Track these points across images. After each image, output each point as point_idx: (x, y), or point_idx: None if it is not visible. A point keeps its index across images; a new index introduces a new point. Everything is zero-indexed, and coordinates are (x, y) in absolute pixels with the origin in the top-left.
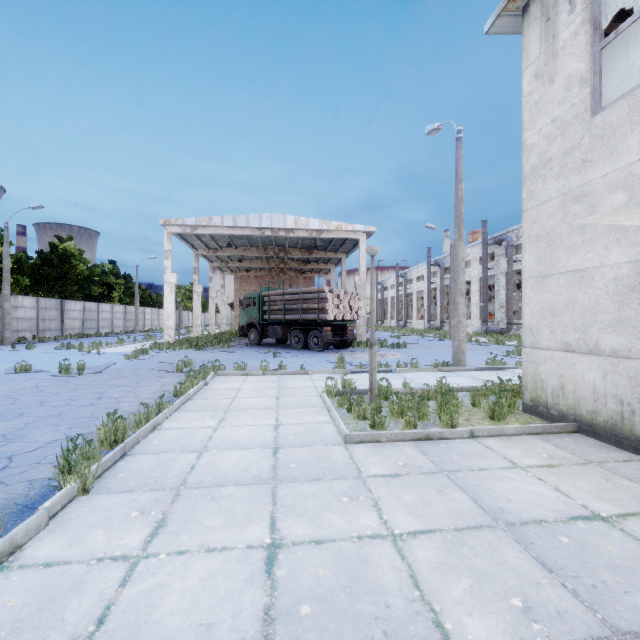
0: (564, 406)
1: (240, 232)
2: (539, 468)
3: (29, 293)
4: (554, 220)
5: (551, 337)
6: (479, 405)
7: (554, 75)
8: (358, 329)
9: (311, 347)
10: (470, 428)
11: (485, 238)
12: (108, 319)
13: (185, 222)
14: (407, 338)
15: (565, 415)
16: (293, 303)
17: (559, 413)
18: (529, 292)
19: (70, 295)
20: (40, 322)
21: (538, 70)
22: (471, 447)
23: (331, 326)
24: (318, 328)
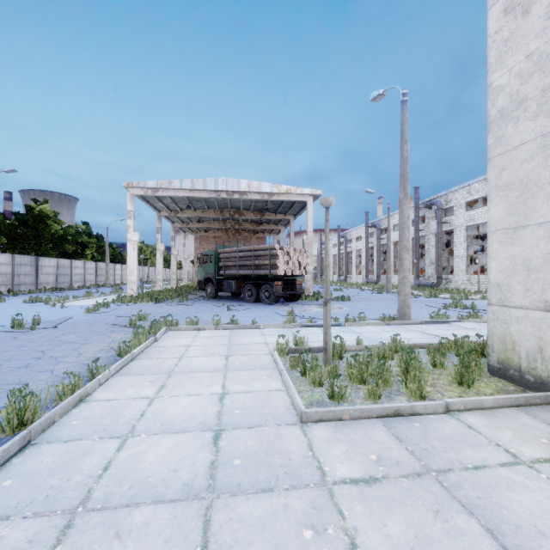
0: (544, 372)
1: (198, 194)
2: (549, 464)
3: (6, 250)
4: (530, 165)
5: (526, 295)
6: (440, 366)
7: (530, 5)
8: (306, 283)
9: (263, 300)
10: (445, 401)
11: (417, 202)
12: (81, 274)
13: (146, 185)
14: (349, 291)
15: (545, 382)
16: (246, 259)
17: (537, 379)
18: (496, 246)
19: (45, 252)
20: (15, 277)
21: (508, 4)
22: (451, 427)
23: (281, 281)
24: (269, 283)
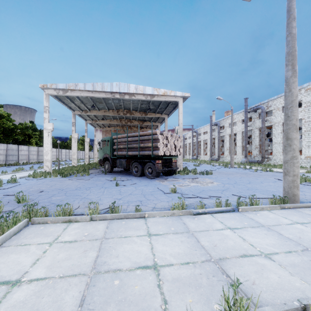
0: None
1: (98, 95)
2: None
3: None
4: None
5: None
6: None
7: None
8: (178, 161)
9: (146, 175)
10: None
11: (246, 108)
12: (26, 155)
13: (58, 86)
14: (204, 166)
15: None
16: (133, 143)
17: None
18: None
19: None
20: None
21: None
22: None
23: (161, 160)
24: (152, 161)
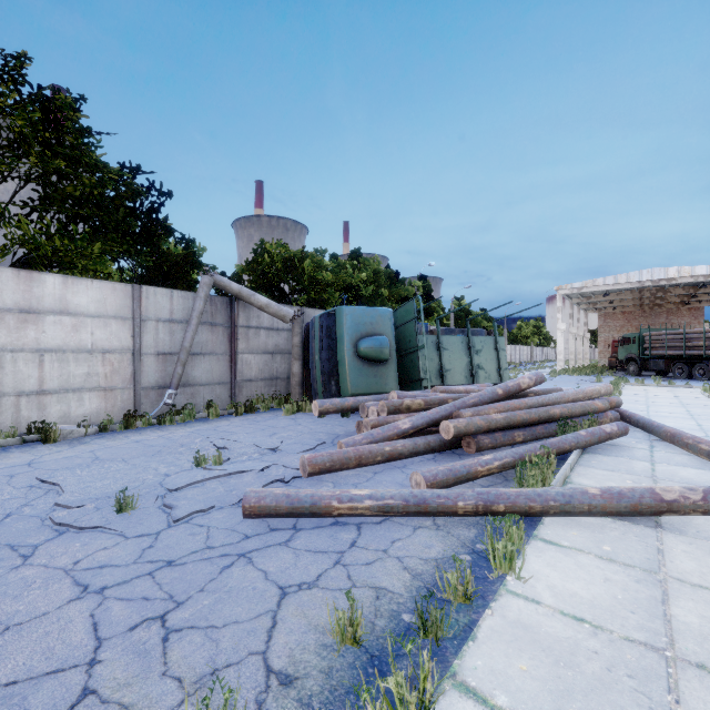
0: None
1: (620, 287)
2: None
3: None
4: None
5: None
6: None
7: None
8: None
9: (696, 377)
10: None
11: None
12: None
13: (573, 286)
14: None
15: None
16: (676, 341)
17: None
18: None
19: None
20: None
21: None
22: None
23: None
24: (703, 362)
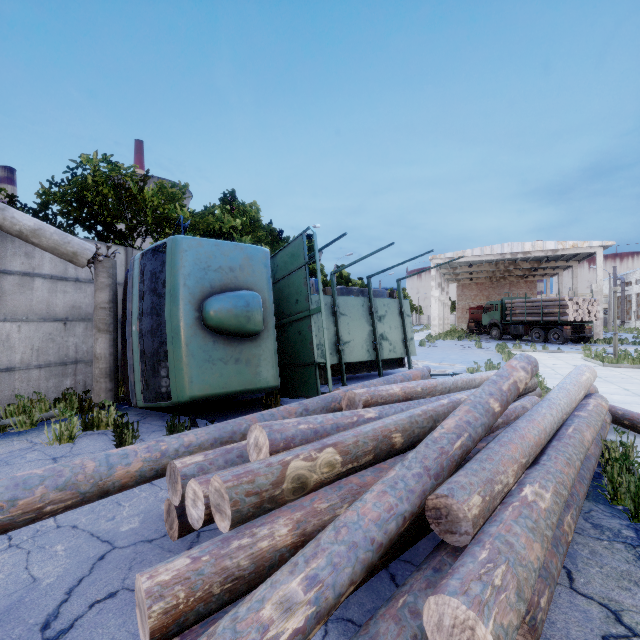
0: None
1: (485, 258)
2: None
3: None
4: None
5: None
6: None
7: None
8: (594, 329)
9: (551, 341)
10: None
11: None
12: None
13: (446, 256)
14: None
15: None
16: (534, 308)
17: None
18: None
19: None
20: None
21: None
22: None
23: (570, 326)
24: (558, 327)
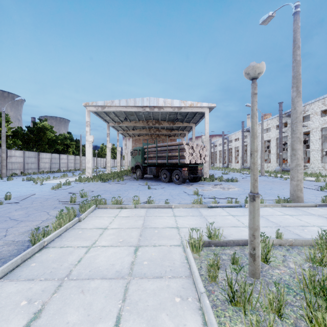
0: None
1: (130, 109)
2: None
3: (22, 149)
4: None
5: None
6: None
7: None
8: (204, 169)
9: (174, 181)
10: None
11: (281, 113)
12: (65, 163)
13: (97, 104)
14: (232, 174)
15: None
16: (162, 152)
17: None
18: None
19: (44, 150)
20: (25, 164)
21: None
22: None
23: (187, 167)
24: (179, 169)
